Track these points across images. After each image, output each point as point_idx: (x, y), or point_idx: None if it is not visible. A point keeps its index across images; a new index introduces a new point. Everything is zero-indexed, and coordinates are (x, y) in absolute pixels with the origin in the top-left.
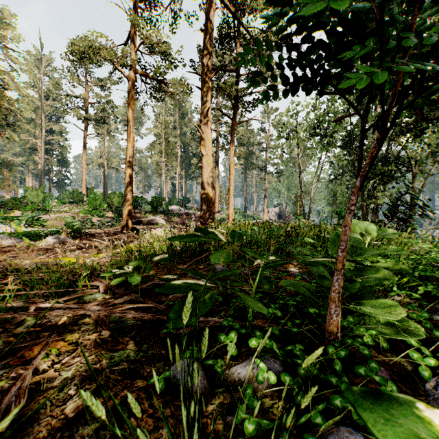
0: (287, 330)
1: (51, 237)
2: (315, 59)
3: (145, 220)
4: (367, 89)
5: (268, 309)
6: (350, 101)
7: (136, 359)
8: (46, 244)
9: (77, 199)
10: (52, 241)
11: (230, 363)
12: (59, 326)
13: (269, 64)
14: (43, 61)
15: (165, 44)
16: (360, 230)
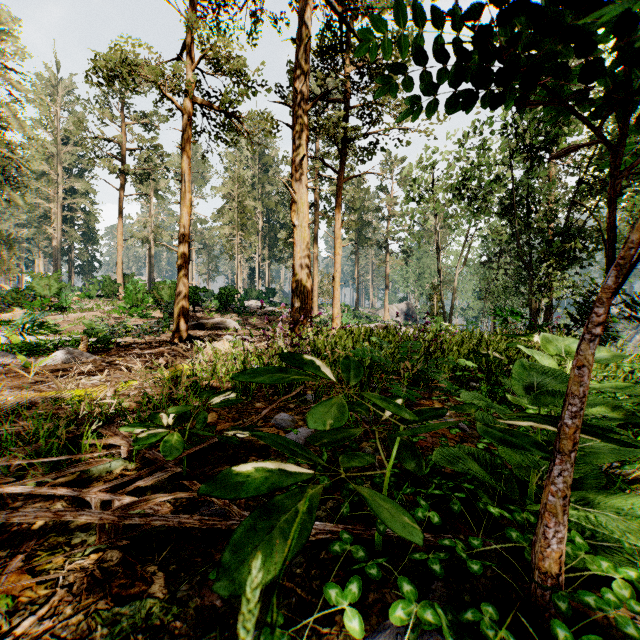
0: (450, 547)
1: (61, 352)
2: (506, 44)
3: (208, 323)
4: (618, 93)
5: (416, 512)
6: (584, 117)
7: (163, 622)
8: (52, 363)
9: (109, 292)
10: (62, 358)
11: (347, 634)
12: (33, 535)
13: (419, 51)
14: (60, 88)
15: (238, 59)
16: (557, 350)
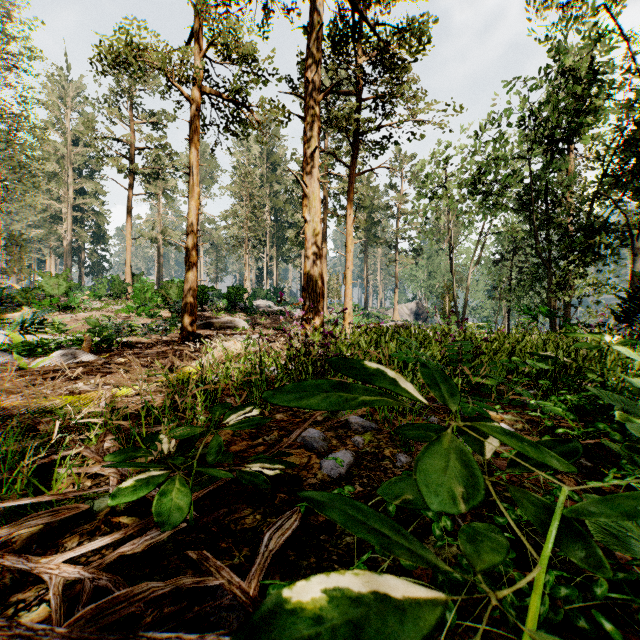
0: None
1: (61, 352)
2: None
3: (217, 322)
4: None
5: None
6: None
7: None
8: (51, 364)
9: (117, 291)
10: (62, 358)
11: None
12: None
13: None
14: (70, 89)
15: (248, 43)
16: None
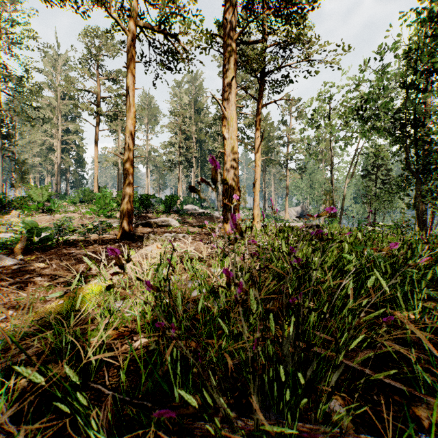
0: None
1: None
2: None
3: (155, 221)
4: None
5: None
6: None
7: None
8: None
9: (87, 199)
10: None
11: None
12: None
13: None
14: (59, 60)
15: None
16: None
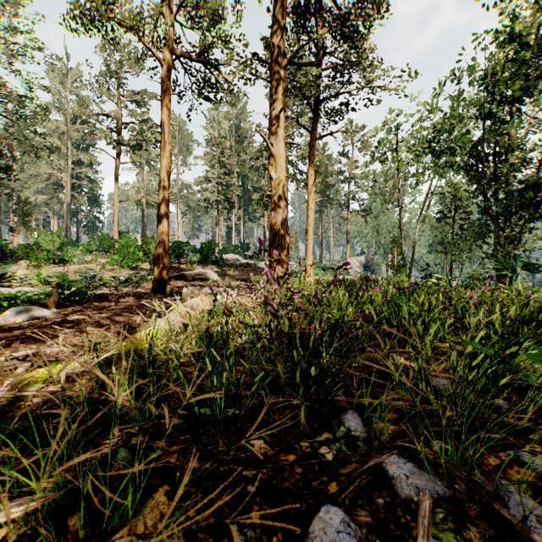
0: None
1: (17, 310)
2: None
3: (190, 274)
4: None
5: None
6: None
7: None
8: (4, 323)
9: (106, 246)
10: (17, 316)
11: None
12: None
13: None
14: (69, 76)
15: None
16: None
